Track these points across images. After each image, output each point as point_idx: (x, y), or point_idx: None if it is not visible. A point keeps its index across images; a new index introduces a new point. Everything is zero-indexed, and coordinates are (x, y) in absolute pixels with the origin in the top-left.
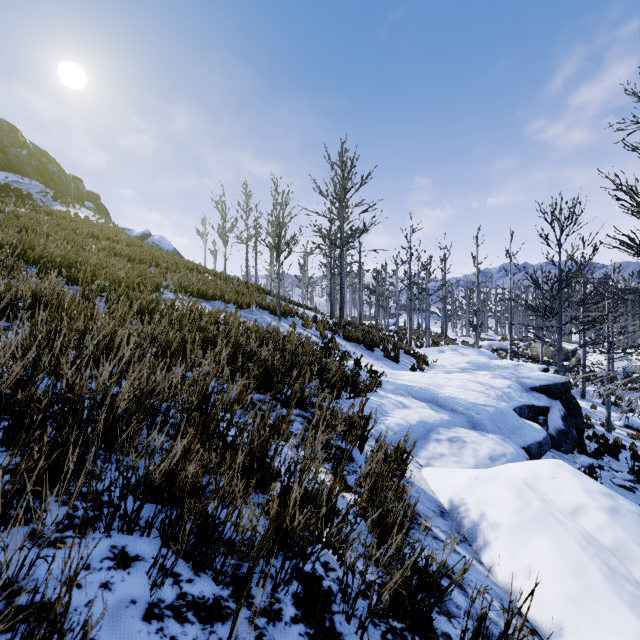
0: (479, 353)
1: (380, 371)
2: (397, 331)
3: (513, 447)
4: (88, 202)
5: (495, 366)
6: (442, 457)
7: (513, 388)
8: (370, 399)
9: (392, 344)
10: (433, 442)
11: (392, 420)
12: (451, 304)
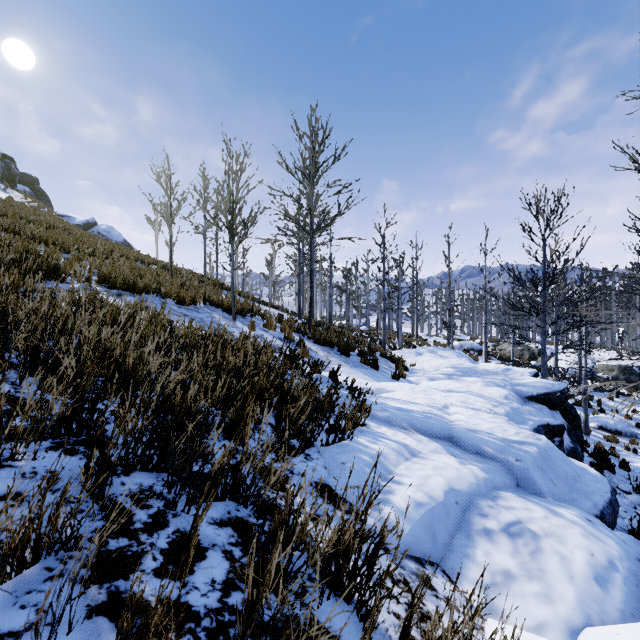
0: (459, 355)
1: (363, 386)
2: (368, 331)
3: (613, 539)
4: (23, 186)
5: (483, 371)
6: (510, 583)
7: (511, 399)
8: (359, 444)
9: (367, 346)
10: (481, 538)
11: (404, 494)
12: (419, 304)
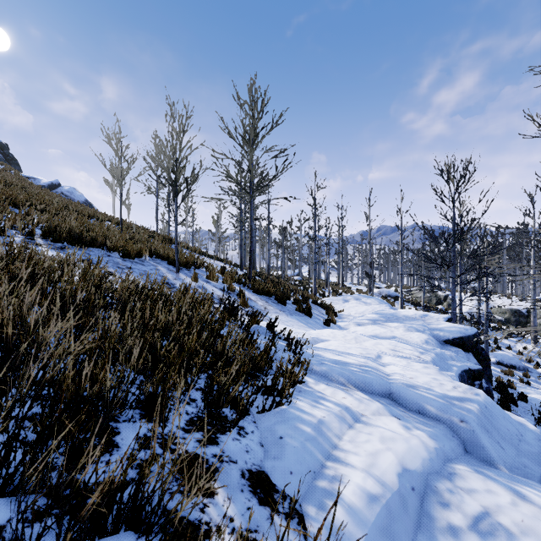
0: (380, 302)
1: (299, 337)
2: (301, 280)
3: None
4: None
5: (404, 317)
6: None
7: (431, 343)
8: (299, 410)
9: (301, 294)
10: None
11: (354, 484)
12: (344, 257)
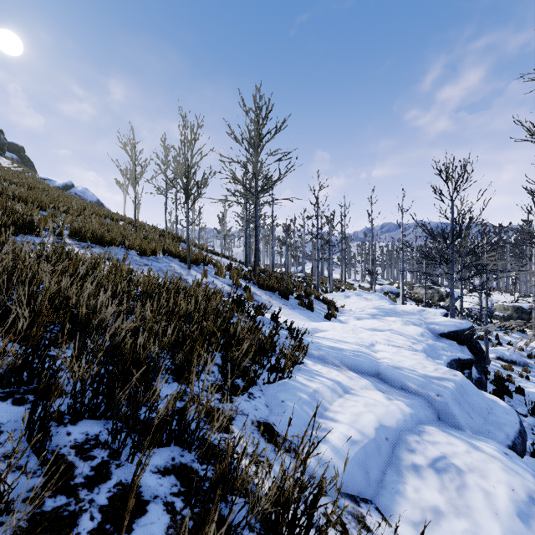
0: (380, 298)
1: (301, 327)
2: (304, 277)
3: (530, 473)
4: (11, 153)
5: (402, 312)
6: (440, 520)
7: (426, 335)
8: (298, 383)
9: (303, 290)
10: (410, 474)
11: (339, 432)
12: (347, 254)
